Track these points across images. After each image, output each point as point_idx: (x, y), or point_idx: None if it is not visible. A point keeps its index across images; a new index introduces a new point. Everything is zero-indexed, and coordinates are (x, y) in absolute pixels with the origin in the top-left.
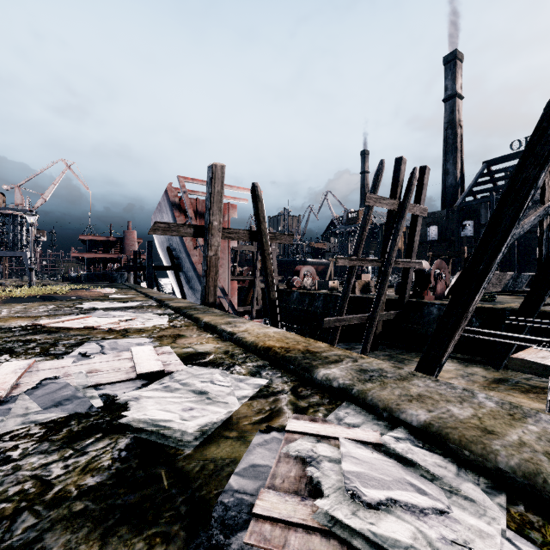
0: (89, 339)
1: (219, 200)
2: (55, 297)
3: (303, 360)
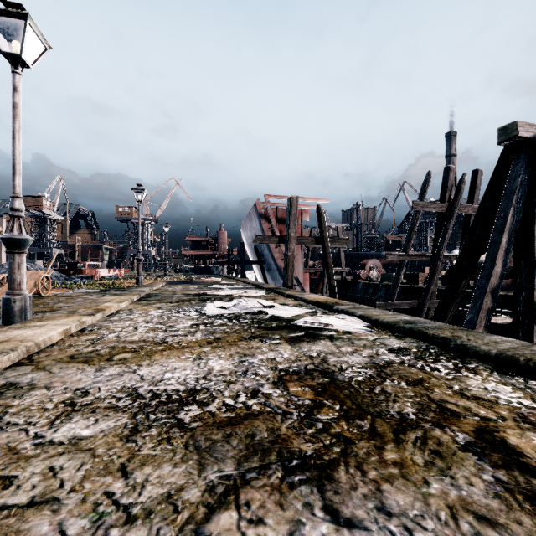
0: (234, 298)
1: (295, 219)
2: (191, 282)
3: (331, 304)
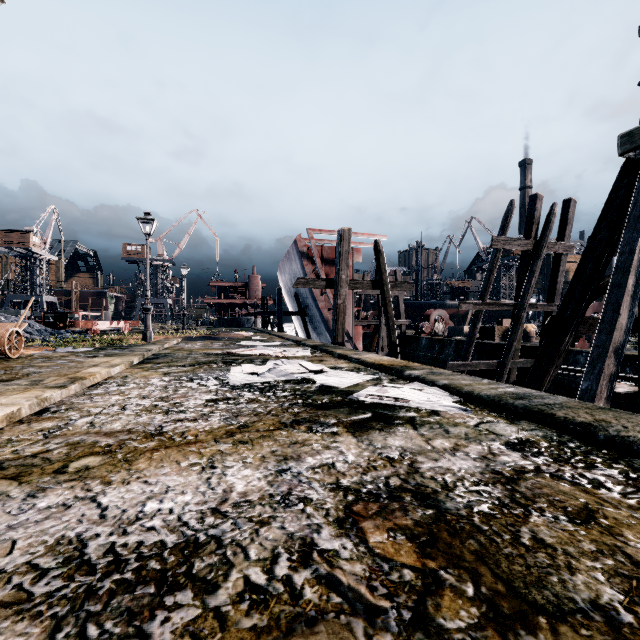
0: (268, 359)
1: (347, 258)
2: (215, 338)
3: (400, 368)
